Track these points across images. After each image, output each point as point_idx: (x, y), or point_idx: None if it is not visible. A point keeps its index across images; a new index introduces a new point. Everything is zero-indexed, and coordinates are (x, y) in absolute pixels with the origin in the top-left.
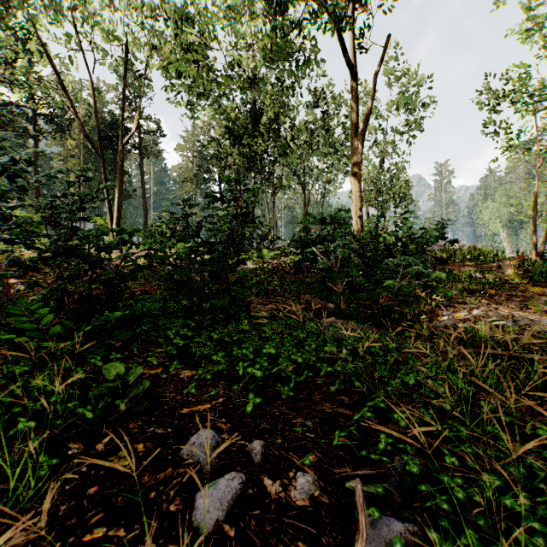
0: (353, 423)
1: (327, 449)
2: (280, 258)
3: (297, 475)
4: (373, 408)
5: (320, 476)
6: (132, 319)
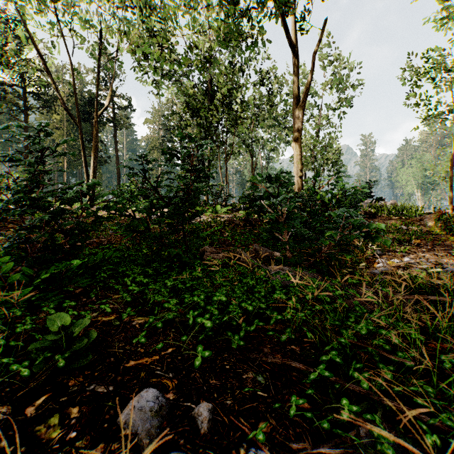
0: (309, 382)
1: (282, 413)
2: (232, 213)
3: (249, 453)
4: (328, 361)
5: (275, 453)
6: (95, 266)
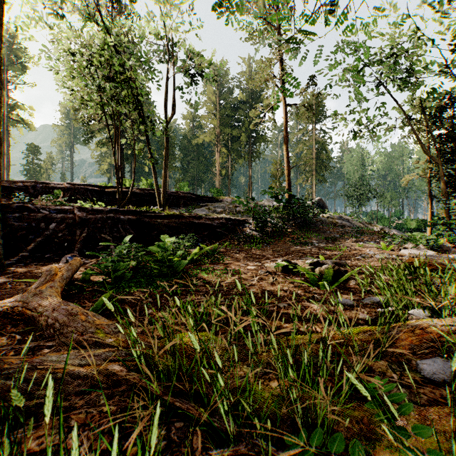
0: None
1: None
2: None
3: None
4: None
5: None
6: None
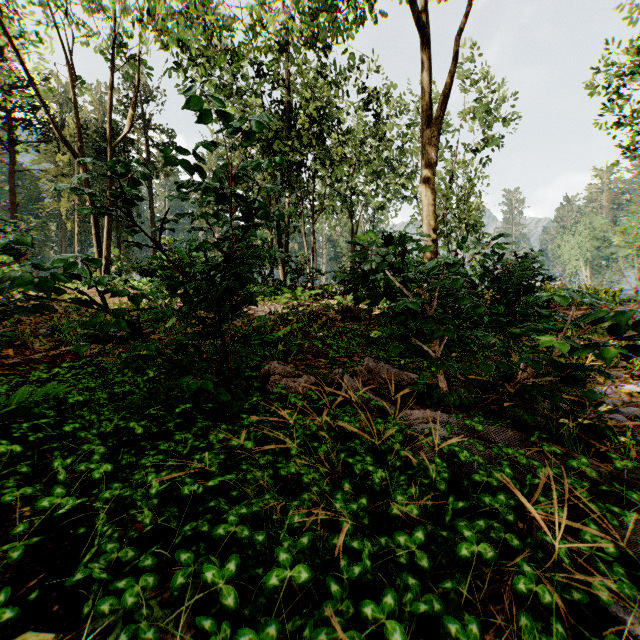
0: None
1: None
2: (322, 299)
3: None
4: None
5: None
6: (16, 416)
